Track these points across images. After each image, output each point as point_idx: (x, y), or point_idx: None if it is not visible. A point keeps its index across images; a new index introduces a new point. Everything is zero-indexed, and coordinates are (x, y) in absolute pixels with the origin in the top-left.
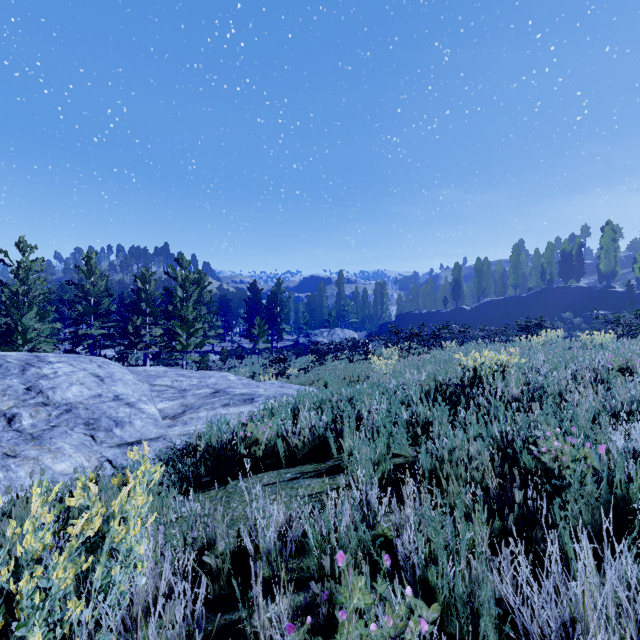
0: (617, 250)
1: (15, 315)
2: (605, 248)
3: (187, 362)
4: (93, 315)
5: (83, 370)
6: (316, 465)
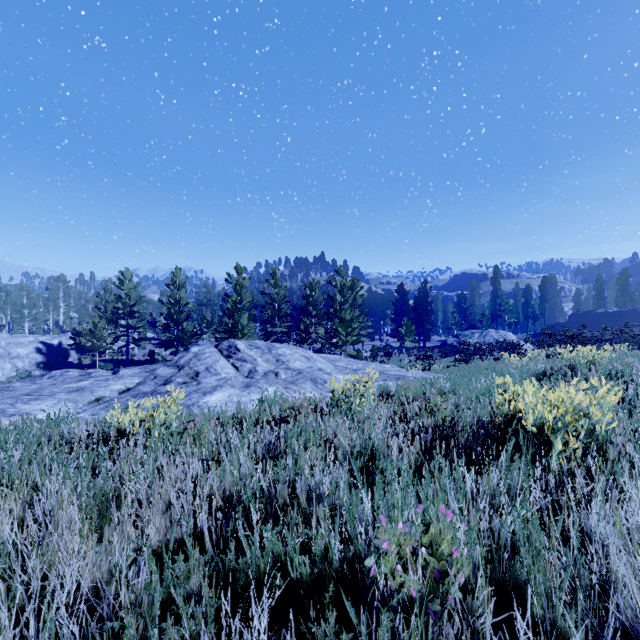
0: None
1: (237, 317)
2: None
3: None
4: (276, 317)
5: (297, 353)
6: None
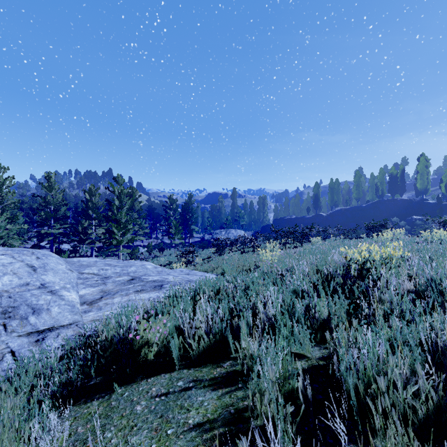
0: (428, 174)
1: None
2: (420, 172)
3: (123, 253)
4: (53, 219)
5: (20, 261)
6: (211, 368)
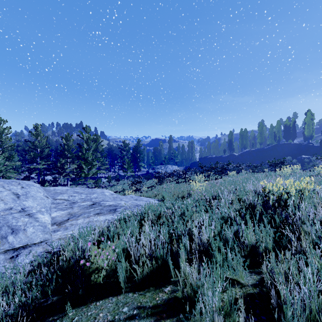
0: (313, 124)
1: None
2: (307, 123)
3: (90, 182)
4: (39, 158)
5: (8, 190)
6: (154, 293)
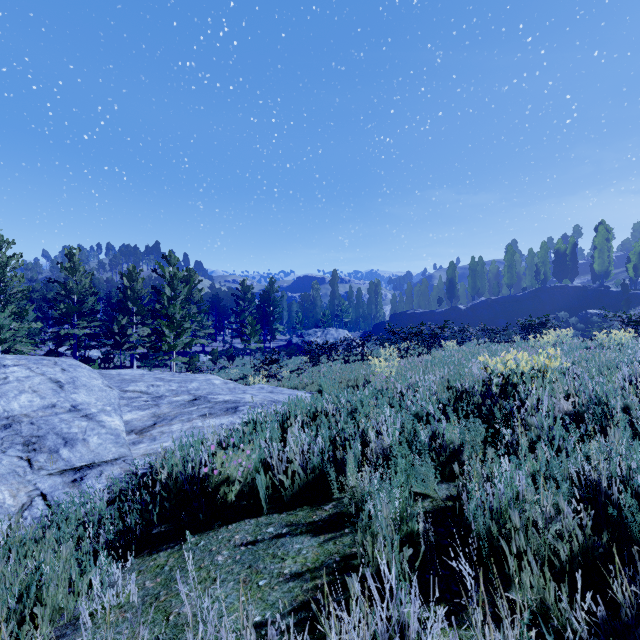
0: (610, 250)
1: None
2: (599, 248)
3: (176, 363)
4: (77, 314)
5: (41, 375)
6: (309, 511)
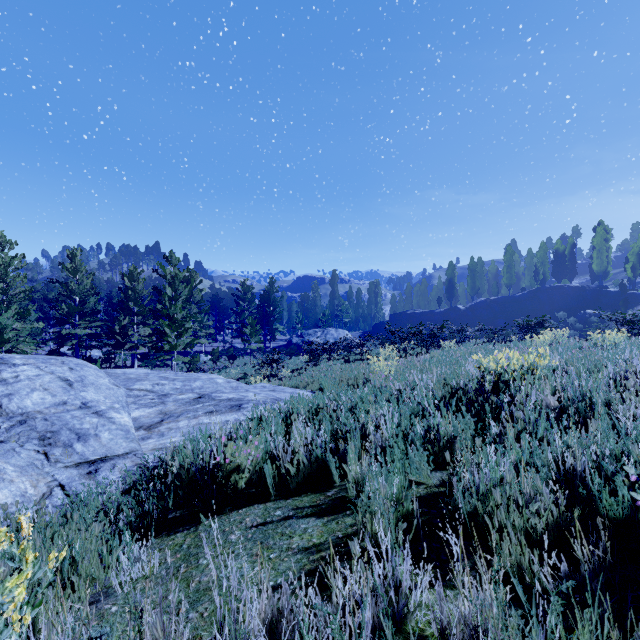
0: (609, 250)
1: None
2: (597, 248)
3: (177, 363)
4: (78, 314)
5: (50, 373)
6: (313, 497)
